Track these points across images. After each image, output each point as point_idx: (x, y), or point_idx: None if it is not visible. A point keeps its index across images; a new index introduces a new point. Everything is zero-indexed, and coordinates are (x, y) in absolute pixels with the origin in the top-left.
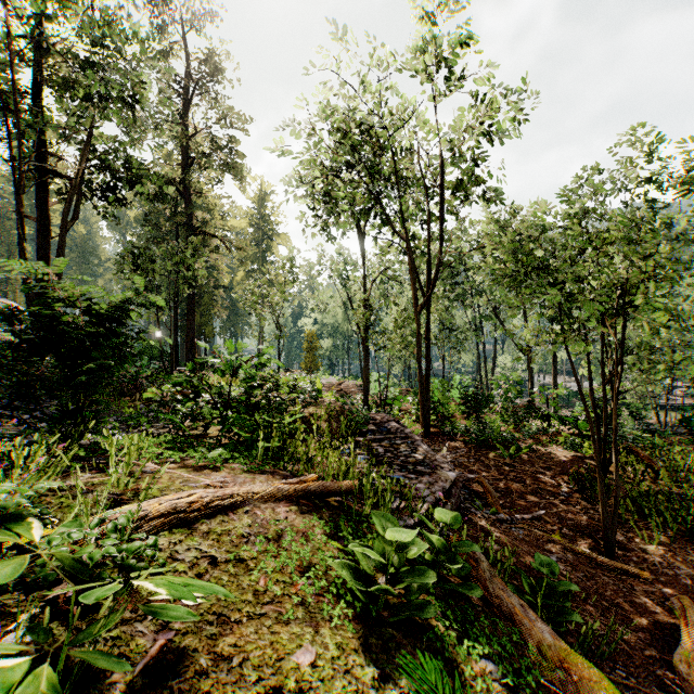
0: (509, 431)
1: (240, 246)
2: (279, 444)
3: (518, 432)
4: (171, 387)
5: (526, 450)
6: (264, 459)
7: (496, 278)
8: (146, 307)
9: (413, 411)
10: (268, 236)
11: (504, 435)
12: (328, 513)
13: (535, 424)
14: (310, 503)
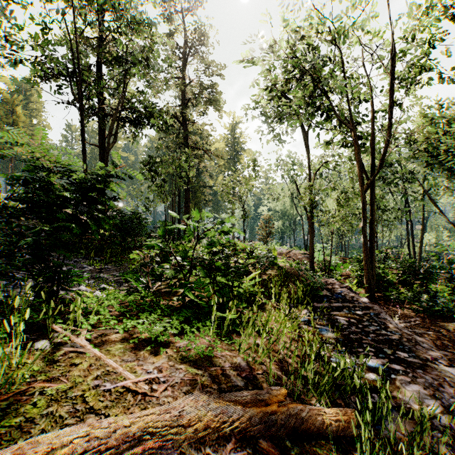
0: None
1: (217, 155)
2: (235, 315)
3: None
4: (151, 250)
5: None
6: (218, 332)
7: (430, 163)
8: (123, 179)
9: (354, 277)
10: (238, 152)
11: None
12: None
13: None
14: (275, 449)
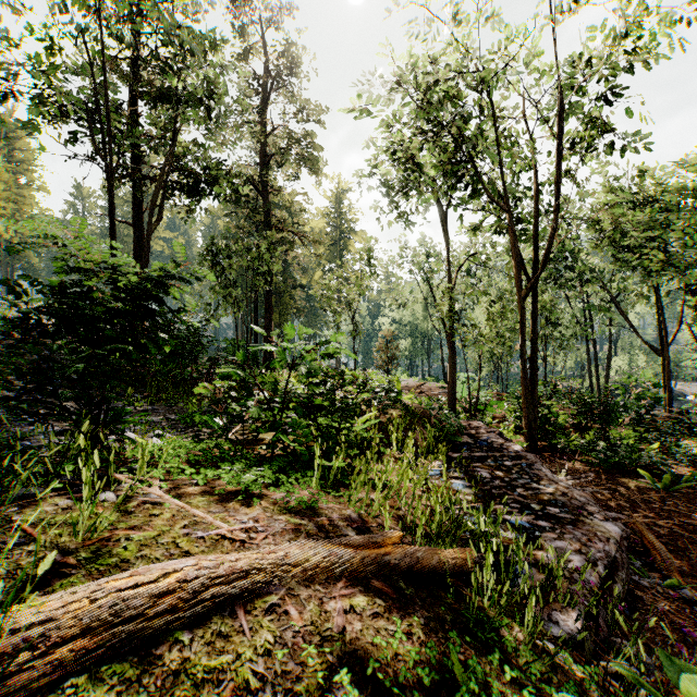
0: (655, 452)
1: (315, 240)
2: (344, 463)
3: (663, 453)
4: (225, 382)
5: (686, 481)
6: (322, 484)
7: (617, 258)
8: (189, 283)
9: (511, 419)
10: (345, 235)
11: (649, 458)
12: (421, 617)
13: (694, 445)
14: (389, 589)
